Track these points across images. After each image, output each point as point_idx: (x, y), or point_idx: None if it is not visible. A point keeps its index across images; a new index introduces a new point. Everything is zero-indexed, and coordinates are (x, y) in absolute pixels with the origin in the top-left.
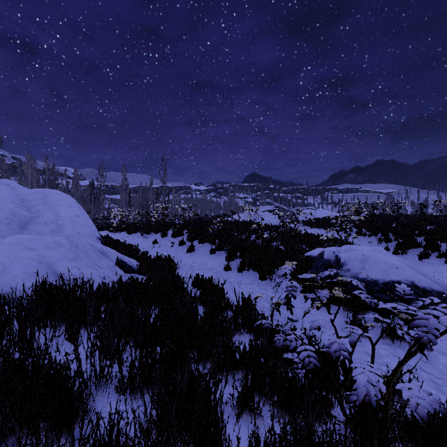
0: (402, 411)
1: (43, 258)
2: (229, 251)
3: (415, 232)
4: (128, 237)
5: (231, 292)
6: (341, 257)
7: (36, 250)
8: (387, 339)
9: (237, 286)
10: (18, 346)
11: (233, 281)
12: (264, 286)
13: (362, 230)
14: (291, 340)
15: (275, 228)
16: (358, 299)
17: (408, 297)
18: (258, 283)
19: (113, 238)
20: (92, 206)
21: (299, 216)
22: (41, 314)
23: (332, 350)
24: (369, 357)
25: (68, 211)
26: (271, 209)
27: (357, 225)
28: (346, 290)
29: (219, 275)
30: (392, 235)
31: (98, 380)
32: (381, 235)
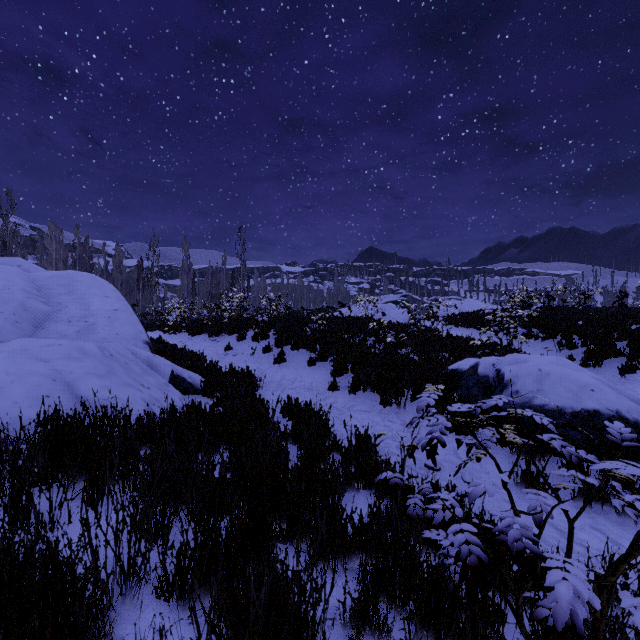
0: (619, 631)
1: (60, 373)
2: (336, 361)
3: (613, 334)
4: (190, 340)
5: (339, 424)
6: (506, 372)
7: (50, 362)
8: (581, 501)
9: (348, 415)
10: (9, 515)
11: (342, 406)
12: (388, 415)
13: (532, 331)
14: (435, 509)
15: (403, 328)
16: (533, 438)
17: (628, 444)
18: (380, 410)
19: (168, 342)
20: (140, 295)
21: (438, 309)
22: (49, 463)
23: (511, 539)
24: (553, 531)
25: (102, 303)
26: (396, 300)
27: (525, 324)
28: (514, 423)
29: (321, 398)
30: (577, 338)
31: (126, 578)
32: (561, 337)
